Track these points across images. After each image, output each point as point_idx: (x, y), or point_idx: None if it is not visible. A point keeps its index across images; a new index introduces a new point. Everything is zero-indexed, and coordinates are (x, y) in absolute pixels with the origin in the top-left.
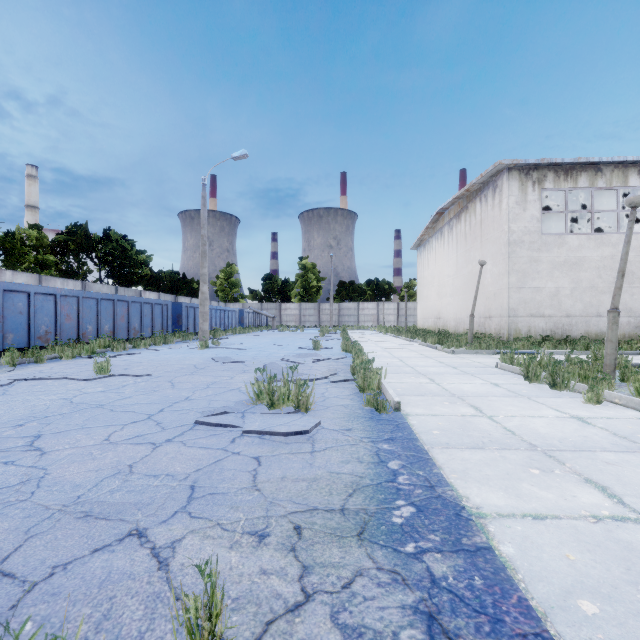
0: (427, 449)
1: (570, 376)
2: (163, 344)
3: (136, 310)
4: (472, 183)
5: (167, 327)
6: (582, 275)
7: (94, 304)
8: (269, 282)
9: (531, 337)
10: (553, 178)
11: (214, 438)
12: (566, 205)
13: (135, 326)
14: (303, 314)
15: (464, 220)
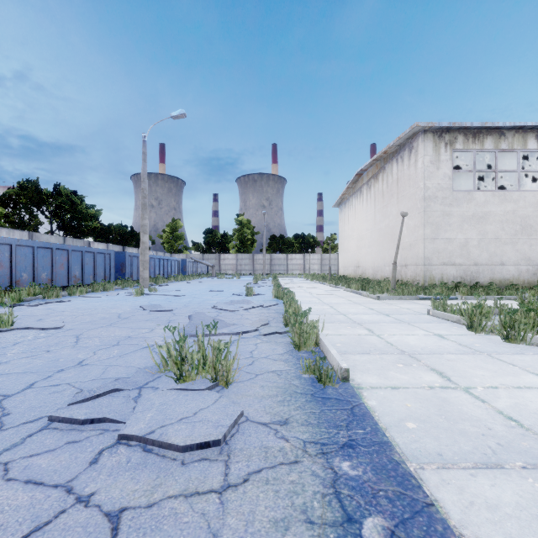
0: (415, 473)
1: (527, 328)
2: (102, 291)
3: (77, 258)
4: (390, 145)
5: (110, 275)
6: (488, 228)
7: (29, 252)
8: (210, 235)
9: (446, 283)
10: (463, 140)
11: (67, 453)
12: (474, 165)
13: (76, 274)
14: (239, 263)
15: (381, 179)
